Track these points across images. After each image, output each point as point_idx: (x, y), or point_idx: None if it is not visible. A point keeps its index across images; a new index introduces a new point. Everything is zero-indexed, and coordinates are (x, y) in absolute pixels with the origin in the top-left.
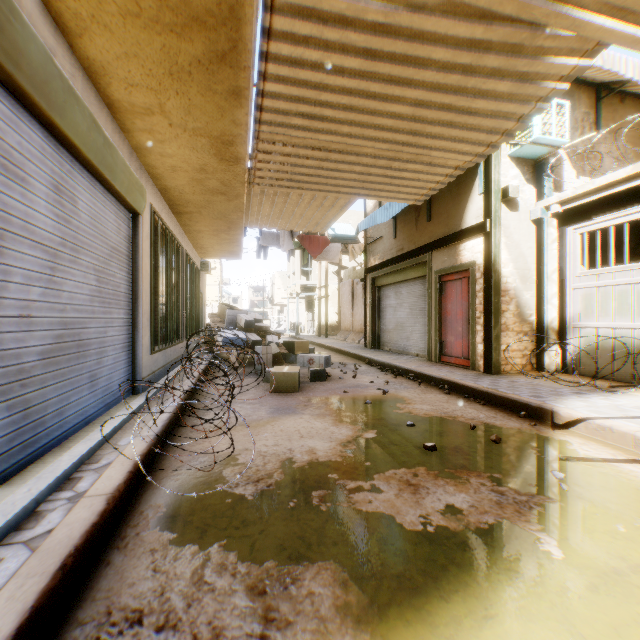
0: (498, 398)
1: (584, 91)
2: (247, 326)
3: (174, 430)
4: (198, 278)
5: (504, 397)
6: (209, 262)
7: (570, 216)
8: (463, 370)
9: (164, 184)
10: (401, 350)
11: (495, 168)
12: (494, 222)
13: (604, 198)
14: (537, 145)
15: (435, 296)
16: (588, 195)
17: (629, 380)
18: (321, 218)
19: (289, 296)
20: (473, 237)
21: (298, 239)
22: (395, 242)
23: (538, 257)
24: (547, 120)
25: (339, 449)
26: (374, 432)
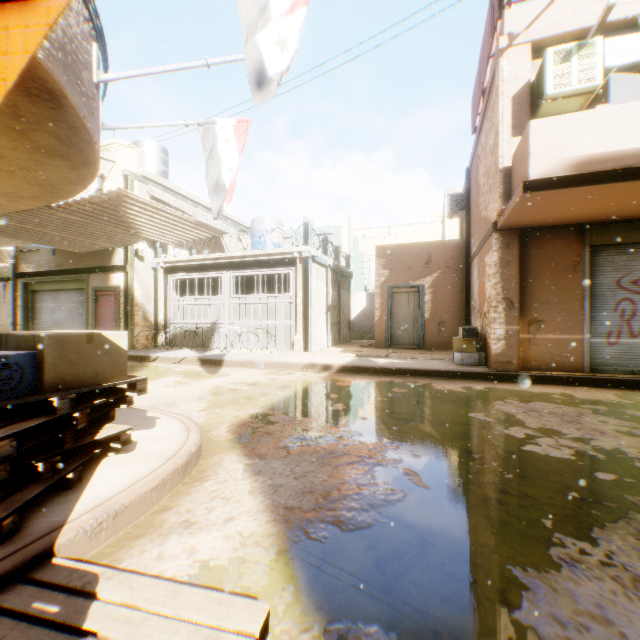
0: (130, 356)
1: None
2: None
3: None
4: None
5: (132, 355)
6: None
7: (169, 270)
8: None
9: None
10: None
11: None
12: (131, 267)
13: (181, 266)
14: None
15: (93, 304)
16: (175, 263)
17: (189, 345)
18: None
19: None
20: (119, 272)
21: None
22: (55, 258)
23: (155, 287)
24: None
25: None
26: None
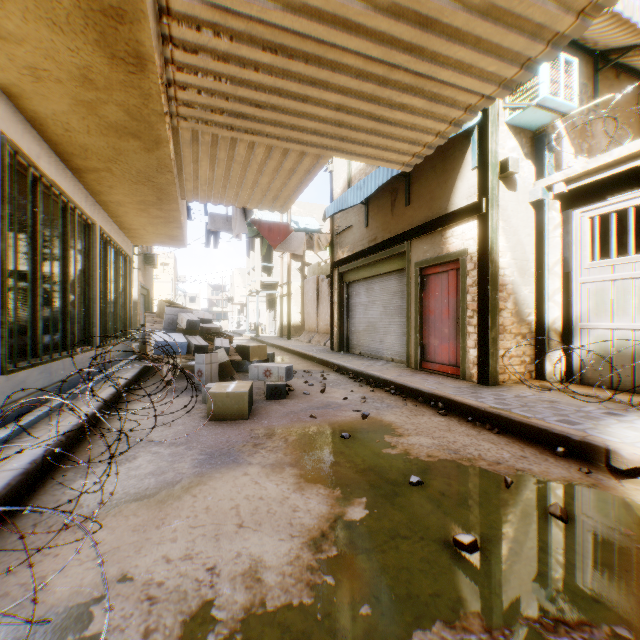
0: (517, 424)
1: (582, 60)
2: (190, 327)
3: (4, 521)
4: (129, 268)
5: (527, 424)
6: (156, 255)
7: (578, 197)
8: (452, 380)
9: (34, 109)
10: (373, 354)
11: (492, 136)
12: (491, 201)
13: (623, 173)
14: (542, 109)
15: (415, 292)
16: (602, 170)
17: None
18: (281, 190)
19: (249, 294)
20: (464, 221)
21: (255, 224)
22: (367, 231)
23: (538, 246)
24: (555, 78)
25: (307, 560)
26: (363, 503)
